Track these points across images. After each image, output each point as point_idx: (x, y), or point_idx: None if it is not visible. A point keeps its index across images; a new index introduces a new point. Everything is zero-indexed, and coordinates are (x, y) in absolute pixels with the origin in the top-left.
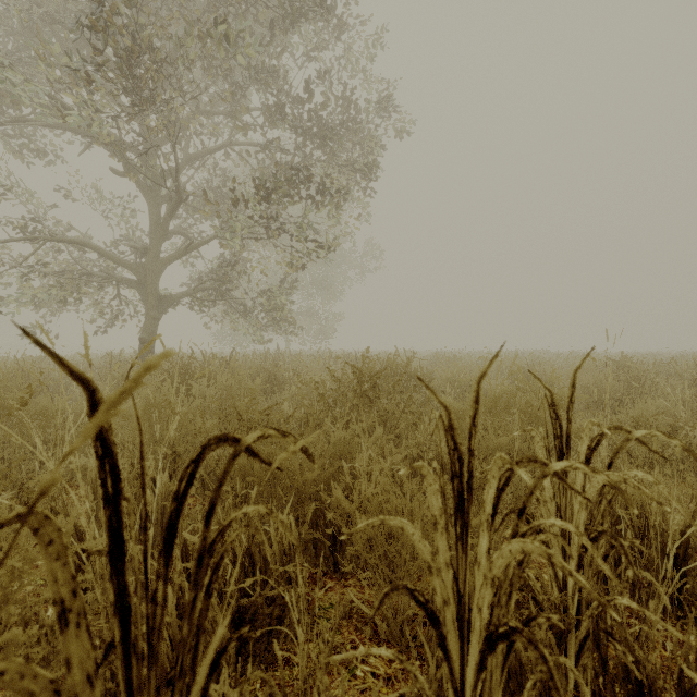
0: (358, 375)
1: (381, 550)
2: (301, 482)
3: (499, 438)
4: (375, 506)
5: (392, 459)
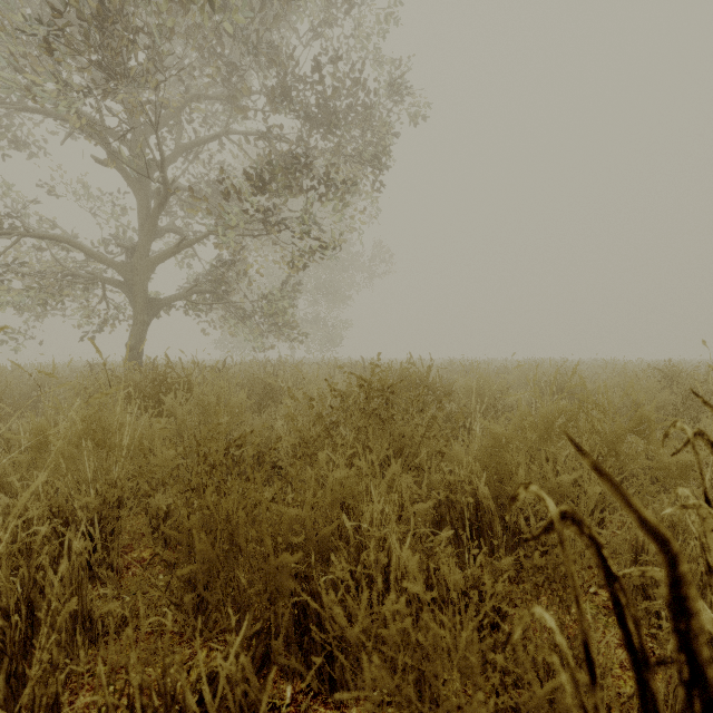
0: (366, 388)
1: (407, 712)
2: (274, 568)
3: (558, 476)
4: (396, 635)
5: (414, 509)
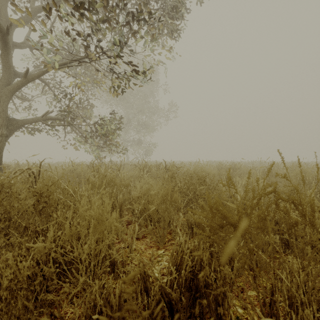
0: None
1: None
2: None
3: None
4: None
5: None
